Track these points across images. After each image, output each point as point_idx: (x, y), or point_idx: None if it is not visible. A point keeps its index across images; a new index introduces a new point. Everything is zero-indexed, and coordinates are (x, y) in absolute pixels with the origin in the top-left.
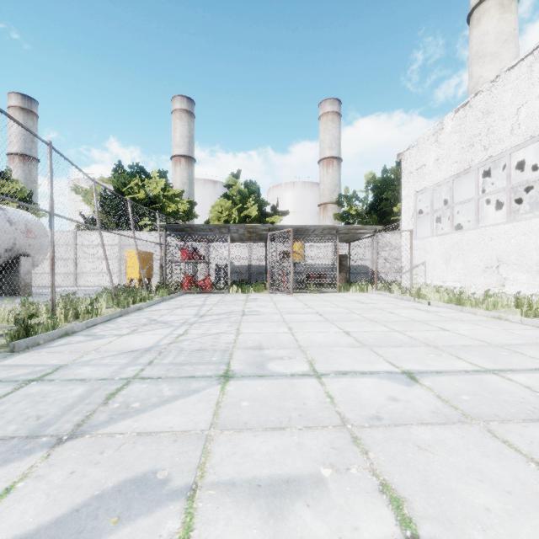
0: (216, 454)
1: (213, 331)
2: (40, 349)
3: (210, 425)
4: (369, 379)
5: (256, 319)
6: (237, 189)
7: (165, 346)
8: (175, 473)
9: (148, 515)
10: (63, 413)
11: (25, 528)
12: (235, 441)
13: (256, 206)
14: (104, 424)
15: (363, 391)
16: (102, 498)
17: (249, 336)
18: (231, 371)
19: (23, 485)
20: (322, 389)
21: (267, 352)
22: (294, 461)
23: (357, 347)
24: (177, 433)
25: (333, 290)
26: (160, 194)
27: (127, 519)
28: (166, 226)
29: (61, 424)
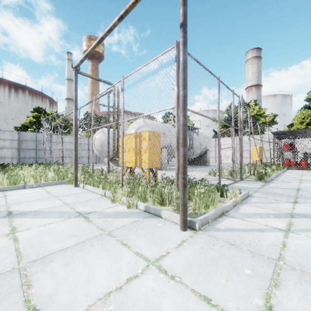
0: None
1: None
2: (273, 183)
3: None
4: None
5: None
6: None
7: None
8: None
9: None
10: None
11: None
12: None
13: None
14: None
15: None
16: None
17: None
18: None
19: None
20: None
21: None
22: None
23: None
24: None
25: None
26: (255, 114)
27: None
28: (274, 132)
29: None
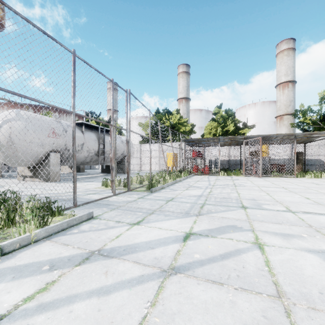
0: (255, 225)
1: (224, 191)
2: (158, 192)
3: (247, 219)
4: (324, 216)
5: (244, 188)
6: (220, 115)
7: (206, 195)
8: (243, 226)
9: (241, 232)
10: (190, 209)
11: (208, 228)
12: (261, 224)
13: (232, 124)
14: (207, 213)
15: (320, 219)
16: (224, 227)
17: (245, 195)
18: (245, 206)
19: (198, 221)
20: (296, 216)
21: (259, 201)
22: (289, 231)
23: (315, 204)
24: (236, 219)
25: (292, 176)
26: (177, 122)
27: (235, 231)
28: (185, 139)
29: (193, 212)
